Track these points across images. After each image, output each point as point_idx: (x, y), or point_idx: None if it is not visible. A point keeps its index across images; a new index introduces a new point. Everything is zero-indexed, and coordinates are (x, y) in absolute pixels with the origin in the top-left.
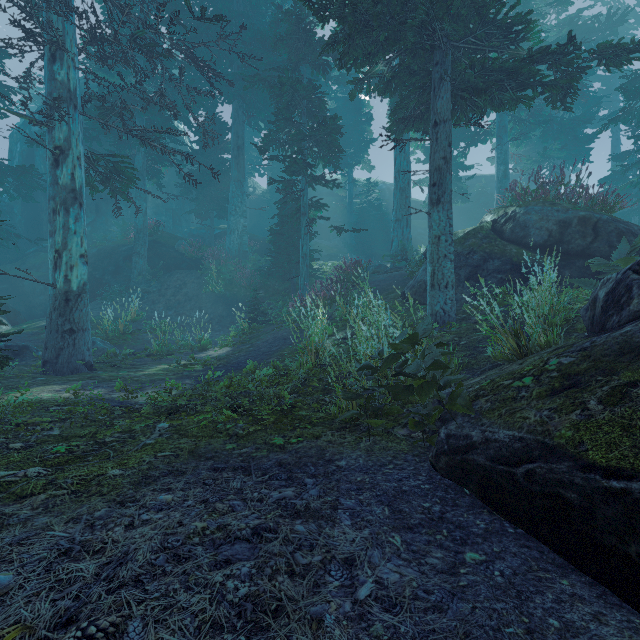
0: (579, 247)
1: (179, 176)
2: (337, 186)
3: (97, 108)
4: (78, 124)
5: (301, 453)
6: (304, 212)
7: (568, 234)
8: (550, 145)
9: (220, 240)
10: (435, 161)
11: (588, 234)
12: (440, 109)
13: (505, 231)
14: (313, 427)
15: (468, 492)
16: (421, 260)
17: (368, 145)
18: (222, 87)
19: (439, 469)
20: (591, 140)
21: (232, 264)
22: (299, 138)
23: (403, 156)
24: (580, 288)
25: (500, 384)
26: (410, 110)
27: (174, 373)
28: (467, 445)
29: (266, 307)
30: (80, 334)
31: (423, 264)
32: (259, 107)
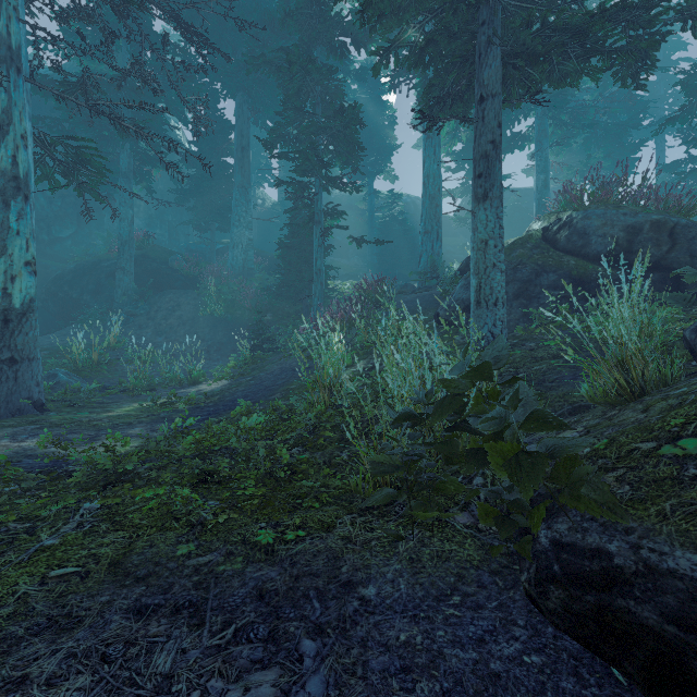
0: (652, 258)
1: (174, 181)
2: (357, 190)
3: (60, 84)
4: (23, 93)
5: (300, 566)
6: (318, 220)
7: (638, 242)
8: (593, 153)
9: (222, 256)
10: (481, 146)
11: (663, 242)
12: (487, 80)
13: (559, 240)
14: (323, 506)
15: (623, 679)
16: (456, 276)
17: (391, 152)
18: (224, 79)
19: (548, 612)
20: (638, 149)
21: (235, 283)
22: (312, 131)
23: (433, 158)
24: (664, 306)
25: (632, 448)
26: (447, 88)
27: (148, 415)
28: (604, 572)
29: (274, 332)
30: (25, 365)
31: (460, 280)
32: (267, 102)
